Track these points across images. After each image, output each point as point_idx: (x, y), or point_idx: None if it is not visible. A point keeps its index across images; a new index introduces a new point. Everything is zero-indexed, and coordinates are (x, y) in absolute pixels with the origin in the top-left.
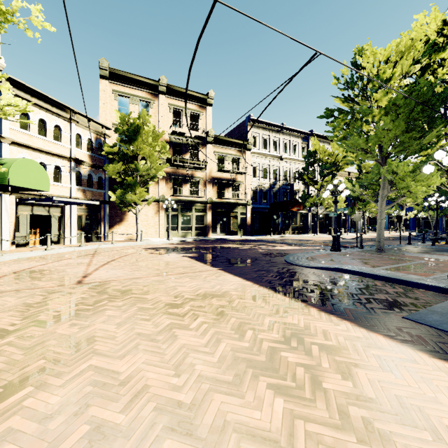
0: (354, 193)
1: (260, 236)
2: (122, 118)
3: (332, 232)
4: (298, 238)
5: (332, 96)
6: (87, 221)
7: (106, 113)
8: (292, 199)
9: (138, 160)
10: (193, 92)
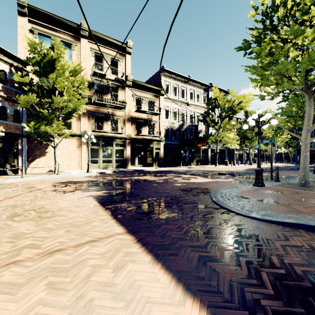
0: (270, 126)
1: (171, 168)
2: (32, 45)
3: (227, 164)
4: (203, 169)
5: (248, 28)
6: (1, 154)
7: (25, 49)
8: (198, 137)
9: (55, 94)
10: (113, 39)
